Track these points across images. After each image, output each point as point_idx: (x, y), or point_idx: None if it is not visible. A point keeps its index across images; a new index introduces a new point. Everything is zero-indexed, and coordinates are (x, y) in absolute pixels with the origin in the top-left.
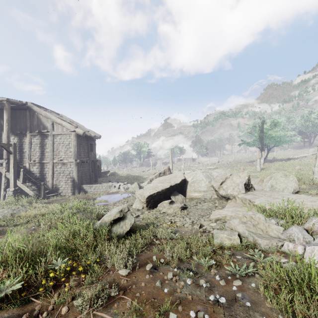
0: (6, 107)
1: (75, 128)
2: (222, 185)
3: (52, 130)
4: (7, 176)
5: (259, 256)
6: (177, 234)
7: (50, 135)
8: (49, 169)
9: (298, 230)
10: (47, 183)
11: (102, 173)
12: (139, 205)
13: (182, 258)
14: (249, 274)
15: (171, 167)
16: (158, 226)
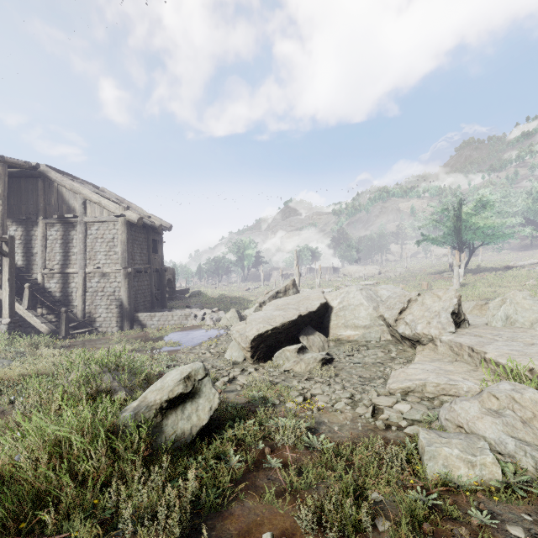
0: None
1: (125, 211)
2: (402, 314)
3: (84, 214)
4: (1, 297)
5: None
6: (322, 436)
7: (80, 224)
8: (78, 285)
9: None
10: (75, 309)
11: (177, 293)
12: (237, 354)
13: (349, 534)
14: None
15: (297, 281)
16: (275, 406)
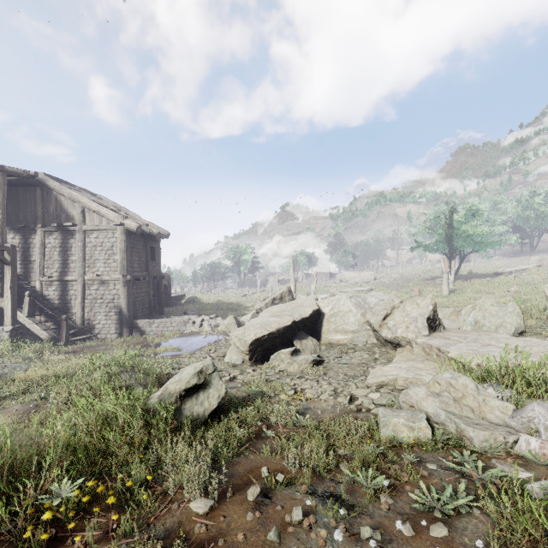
0: None
1: (124, 220)
2: (386, 320)
3: (83, 222)
4: (1, 305)
5: (473, 465)
6: (307, 416)
7: (79, 232)
8: (77, 292)
9: (546, 412)
10: (74, 316)
11: (173, 299)
12: (236, 358)
13: (320, 470)
14: (462, 511)
15: (293, 288)
16: (271, 398)
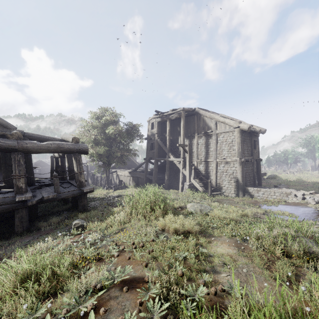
0: (182, 115)
1: (239, 124)
2: None
3: (216, 129)
4: (183, 172)
5: None
6: None
7: (214, 135)
8: (213, 168)
9: None
10: (211, 180)
11: None
12: None
13: None
14: None
15: None
16: None
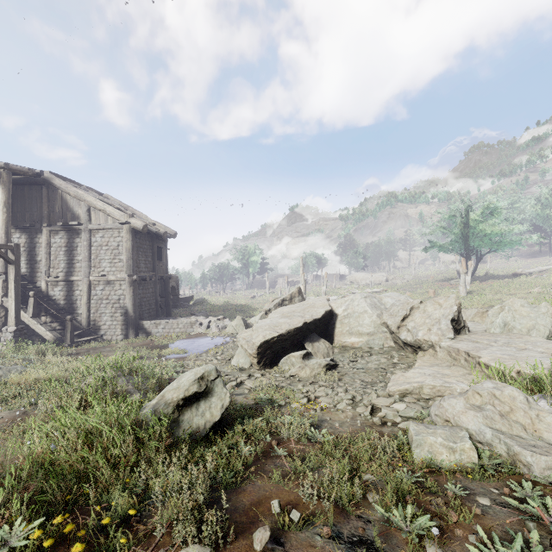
0: (3, 179)
1: (129, 218)
2: (405, 321)
3: (88, 221)
4: (6, 305)
5: (540, 502)
6: (324, 430)
7: (85, 231)
8: (83, 292)
9: None
10: (80, 317)
11: (181, 300)
12: (244, 361)
13: (344, 503)
14: None
15: (303, 289)
16: (281, 407)
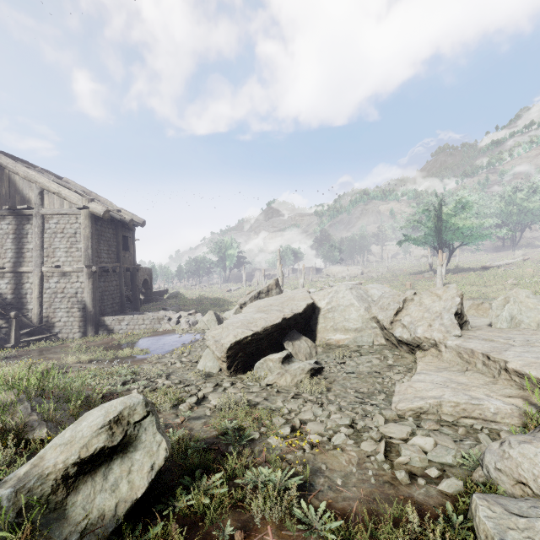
0: None
1: (88, 203)
2: (398, 315)
3: (41, 205)
4: None
5: None
6: (322, 504)
7: (36, 216)
8: (34, 285)
9: None
10: (30, 313)
11: (155, 294)
12: (212, 365)
13: None
14: None
15: (280, 281)
16: (254, 442)
